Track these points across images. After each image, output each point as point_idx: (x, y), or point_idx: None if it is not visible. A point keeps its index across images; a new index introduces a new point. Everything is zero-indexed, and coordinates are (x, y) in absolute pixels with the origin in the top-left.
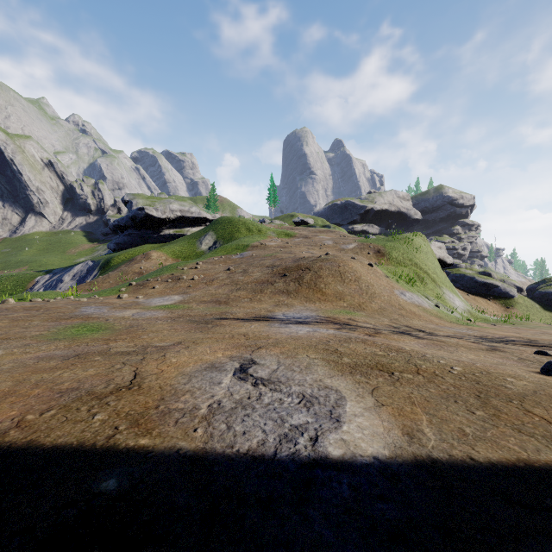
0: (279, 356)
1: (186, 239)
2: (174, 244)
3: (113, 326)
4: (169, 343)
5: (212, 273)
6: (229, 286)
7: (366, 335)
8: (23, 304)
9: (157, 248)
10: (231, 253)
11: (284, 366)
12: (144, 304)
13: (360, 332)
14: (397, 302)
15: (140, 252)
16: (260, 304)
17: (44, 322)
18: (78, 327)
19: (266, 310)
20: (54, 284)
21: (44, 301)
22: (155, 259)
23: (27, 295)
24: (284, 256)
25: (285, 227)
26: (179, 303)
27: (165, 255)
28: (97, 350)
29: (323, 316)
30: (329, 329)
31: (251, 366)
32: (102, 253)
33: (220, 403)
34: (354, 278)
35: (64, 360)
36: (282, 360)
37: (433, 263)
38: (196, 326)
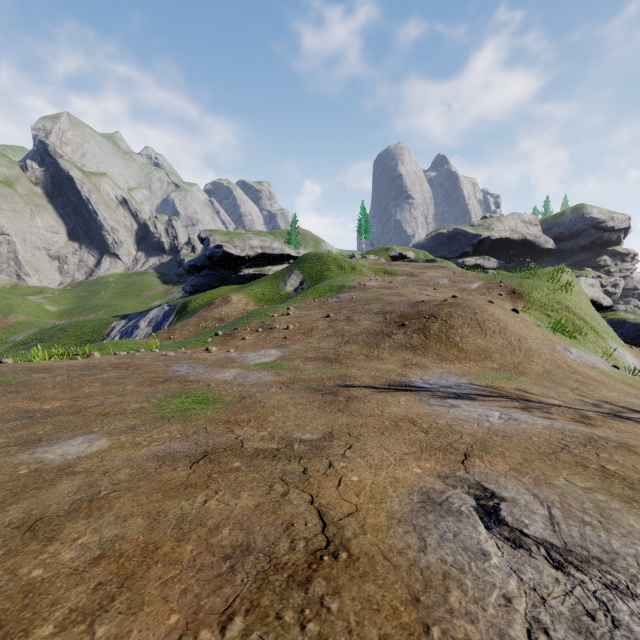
0: (519, 479)
1: (268, 279)
2: (255, 285)
3: (220, 396)
4: (316, 435)
5: (309, 321)
6: (334, 338)
7: (576, 422)
8: (110, 360)
9: (237, 291)
10: (324, 295)
11: (557, 510)
12: (240, 360)
13: (560, 416)
14: (564, 362)
15: (218, 295)
16: (382, 363)
17: (139, 386)
18: (180, 396)
19: (397, 374)
20: (130, 330)
21: (129, 355)
22: (236, 303)
23: (107, 344)
24: (394, 299)
25: (382, 263)
26: (281, 360)
27: (246, 298)
28: (225, 444)
29: (479, 384)
30: (519, 412)
31: (495, 503)
32: (176, 296)
33: (543, 628)
34: (499, 328)
35: (193, 466)
36: (535, 489)
37: (589, 306)
38: (324, 399)
